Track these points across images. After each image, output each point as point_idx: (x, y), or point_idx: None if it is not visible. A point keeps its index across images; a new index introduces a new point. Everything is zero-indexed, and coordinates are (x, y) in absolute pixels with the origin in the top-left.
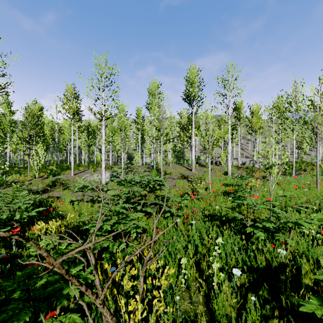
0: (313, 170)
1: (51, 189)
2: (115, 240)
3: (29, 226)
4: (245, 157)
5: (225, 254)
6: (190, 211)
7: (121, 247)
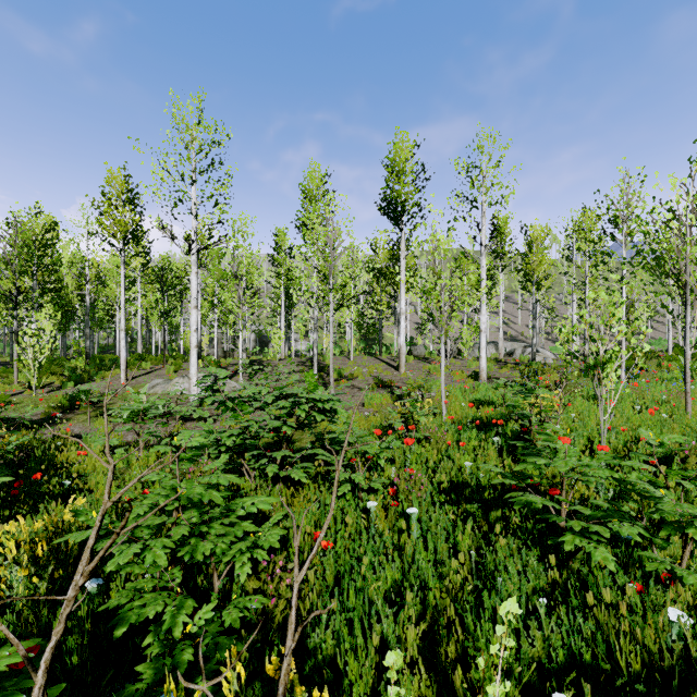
0: (663, 369)
1: (66, 415)
2: (199, 571)
3: None
4: (510, 340)
5: None
6: (401, 476)
7: (202, 616)
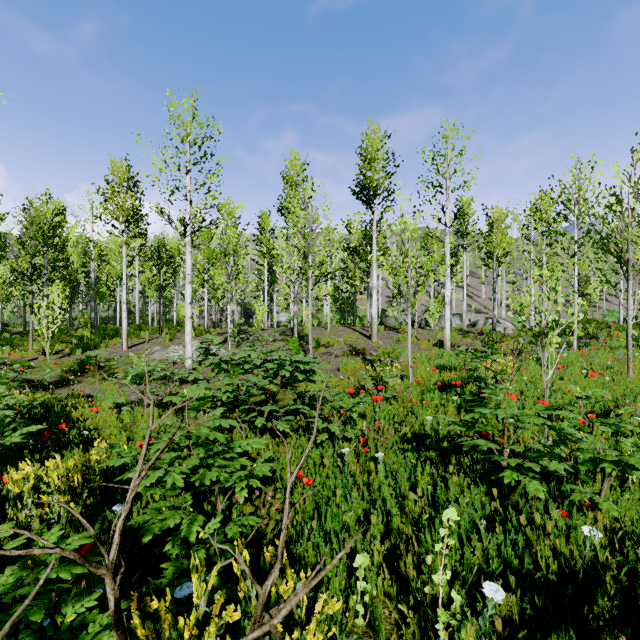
0: (612, 338)
1: (77, 378)
2: (202, 501)
3: (15, 464)
4: (474, 312)
5: (457, 536)
6: (371, 428)
7: (211, 527)
